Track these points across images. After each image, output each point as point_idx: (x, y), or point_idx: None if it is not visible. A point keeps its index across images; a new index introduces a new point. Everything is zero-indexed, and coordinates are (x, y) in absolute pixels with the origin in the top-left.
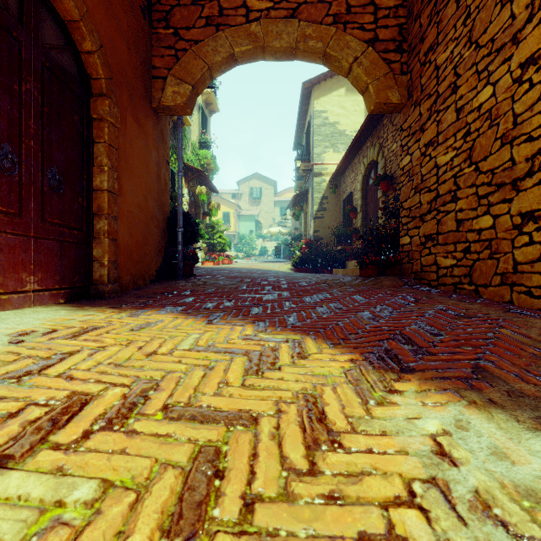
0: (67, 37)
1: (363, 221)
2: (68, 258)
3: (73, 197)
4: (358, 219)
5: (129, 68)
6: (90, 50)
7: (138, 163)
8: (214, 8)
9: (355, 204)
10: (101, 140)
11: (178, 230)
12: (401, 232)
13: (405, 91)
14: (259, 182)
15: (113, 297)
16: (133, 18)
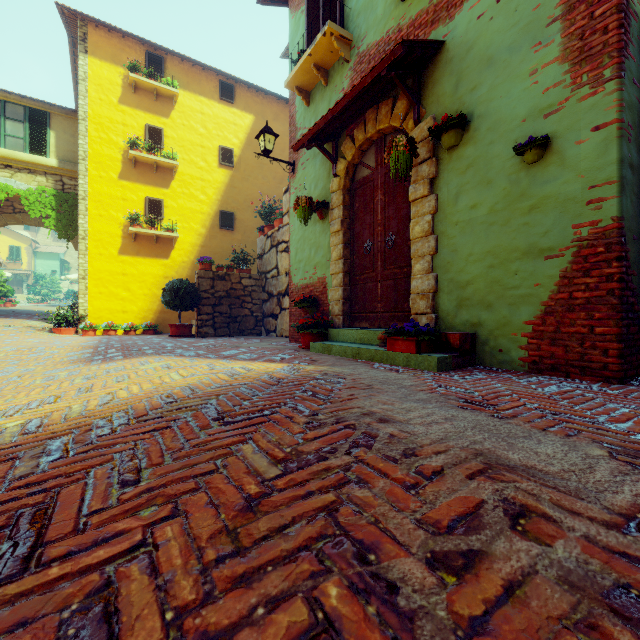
0: None
1: None
2: None
3: None
4: None
5: None
6: None
7: None
8: None
9: None
10: None
11: None
12: None
13: None
14: None
15: None
16: None
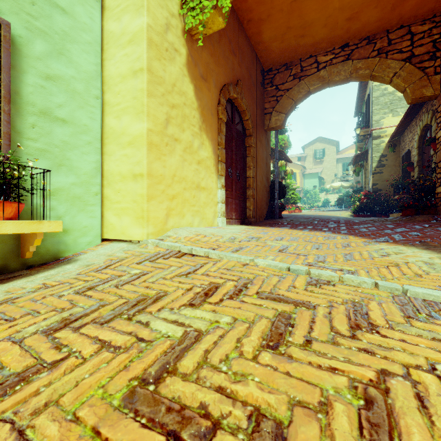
0: (240, 117)
1: (420, 174)
2: (240, 207)
3: (241, 182)
4: (415, 172)
5: (257, 116)
6: (247, 119)
7: (259, 160)
8: (298, 69)
9: (412, 160)
10: (250, 155)
11: (276, 192)
12: (436, 184)
13: (438, 86)
14: (321, 144)
15: (254, 224)
16: (258, 91)
